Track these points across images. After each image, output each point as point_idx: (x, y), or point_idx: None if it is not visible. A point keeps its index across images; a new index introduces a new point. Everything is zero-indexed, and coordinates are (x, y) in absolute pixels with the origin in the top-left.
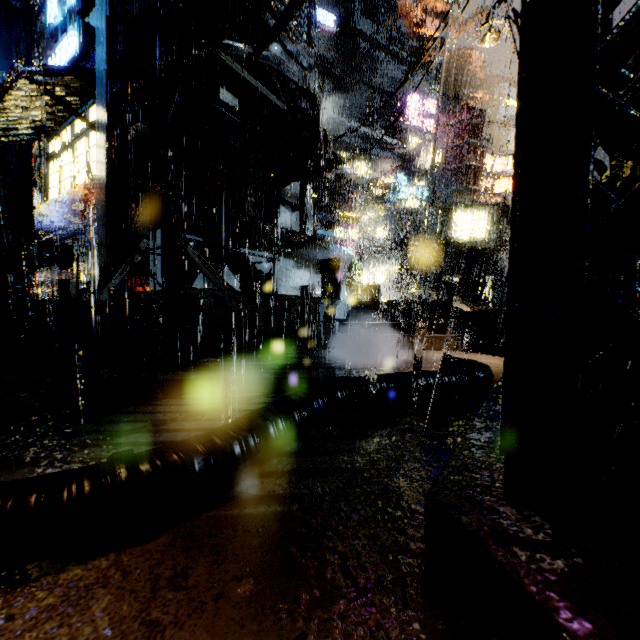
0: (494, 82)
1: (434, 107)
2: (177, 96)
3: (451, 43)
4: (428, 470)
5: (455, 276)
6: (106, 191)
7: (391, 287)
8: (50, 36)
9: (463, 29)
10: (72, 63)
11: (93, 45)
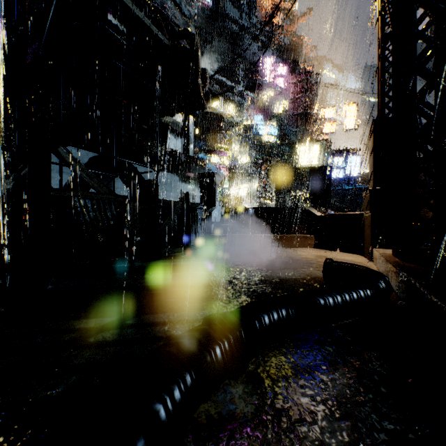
0: (320, 60)
1: (282, 69)
2: (55, 1)
3: (292, 29)
4: None
5: (297, 191)
6: (3, 106)
7: (251, 199)
8: None
9: (300, 20)
10: None
11: None
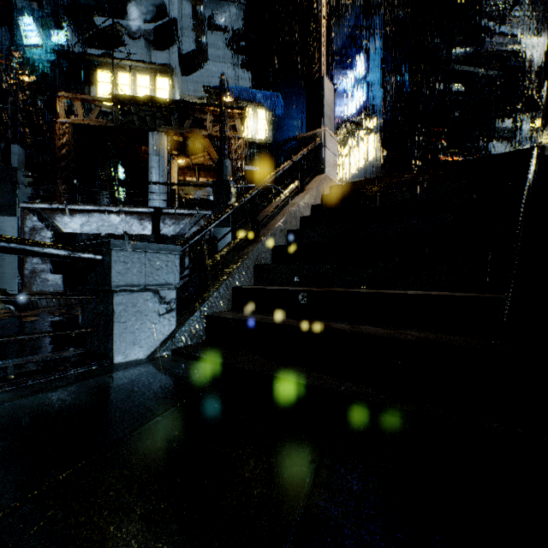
0: None
1: None
2: (433, 102)
3: None
4: None
5: None
6: (382, 163)
7: None
8: (348, 96)
9: None
10: (362, 105)
11: (372, 91)
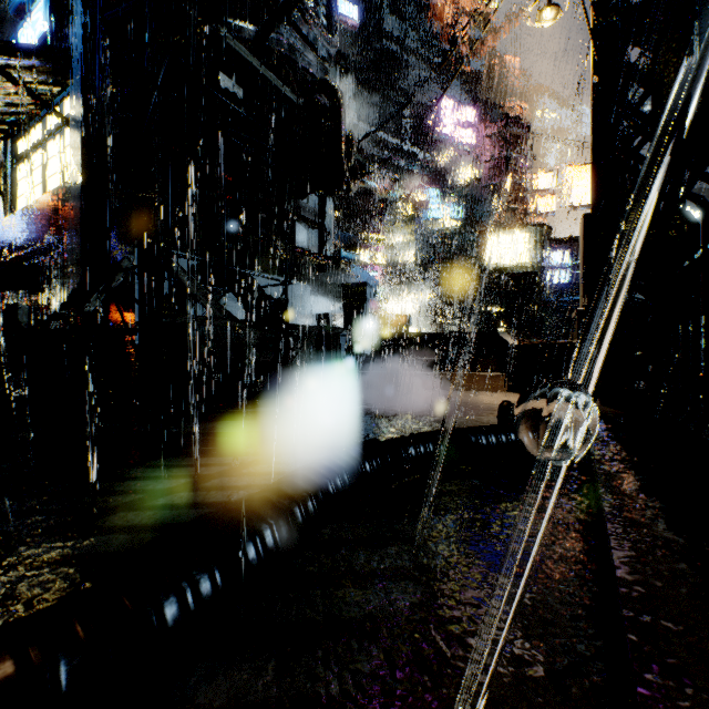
0: (534, 92)
1: (470, 115)
2: (162, 75)
3: (488, 47)
4: (525, 620)
5: (494, 305)
6: (81, 198)
7: (422, 318)
8: (15, 12)
9: (501, 32)
10: (41, 43)
11: (67, 23)
